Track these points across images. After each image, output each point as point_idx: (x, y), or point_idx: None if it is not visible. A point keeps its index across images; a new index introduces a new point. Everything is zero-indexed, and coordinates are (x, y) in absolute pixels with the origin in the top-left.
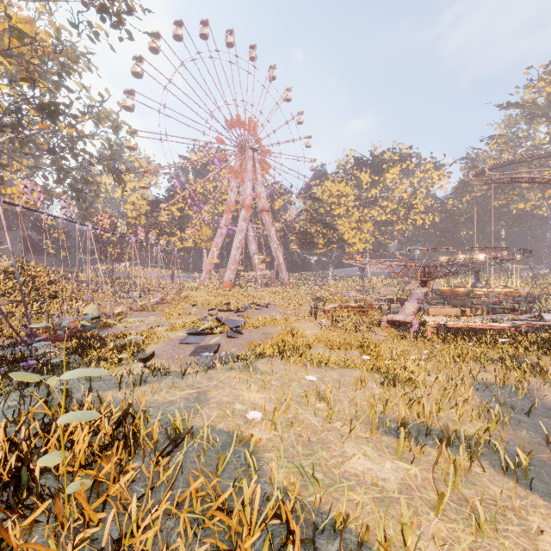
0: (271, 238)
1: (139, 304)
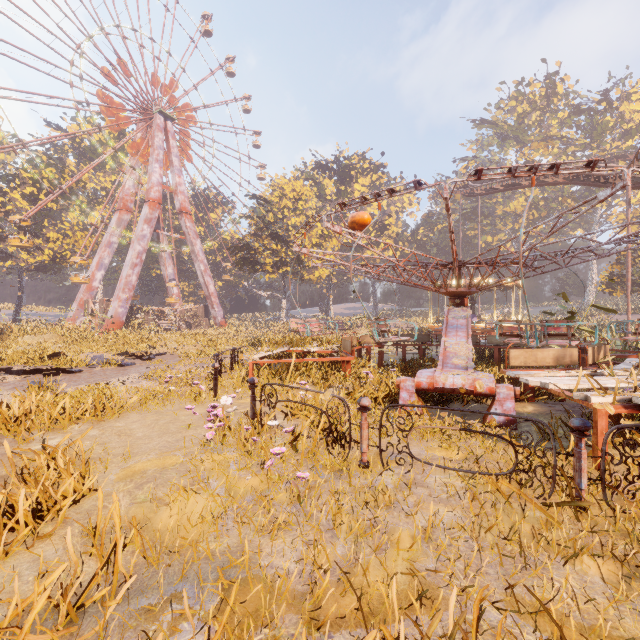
0: (196, 256)
1: None
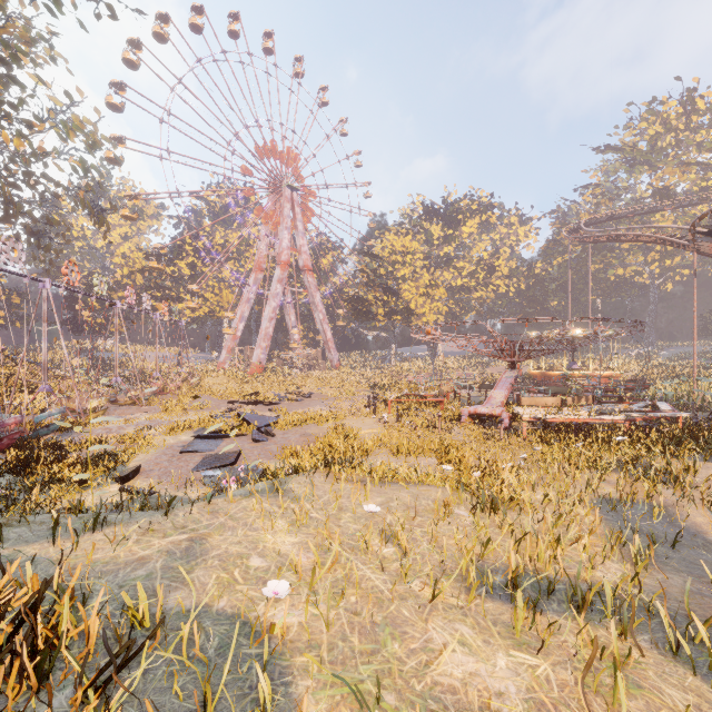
0: (316, 307)
1: (127, 395)
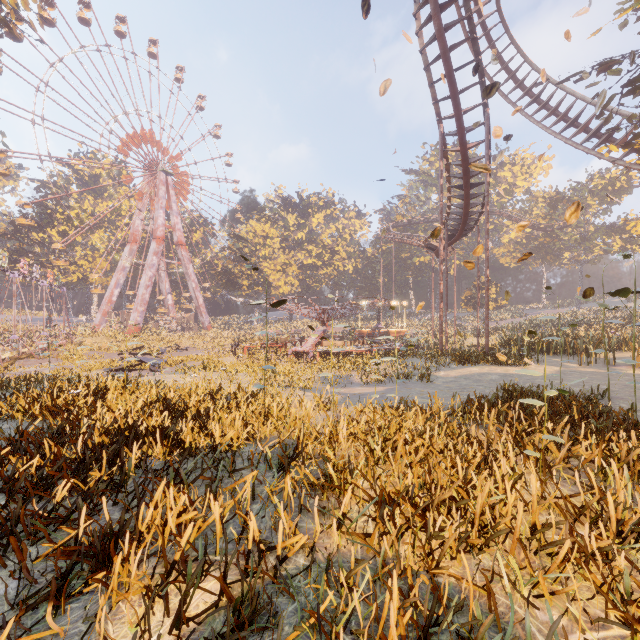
0: (189, 277)
1: (21, 351)
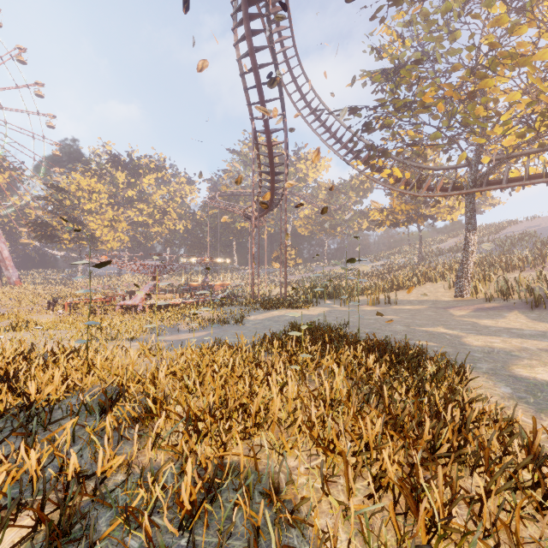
0: None
1: None
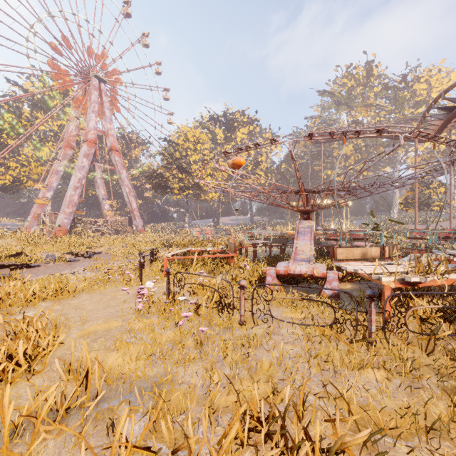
0: (122, 182)
1: None
